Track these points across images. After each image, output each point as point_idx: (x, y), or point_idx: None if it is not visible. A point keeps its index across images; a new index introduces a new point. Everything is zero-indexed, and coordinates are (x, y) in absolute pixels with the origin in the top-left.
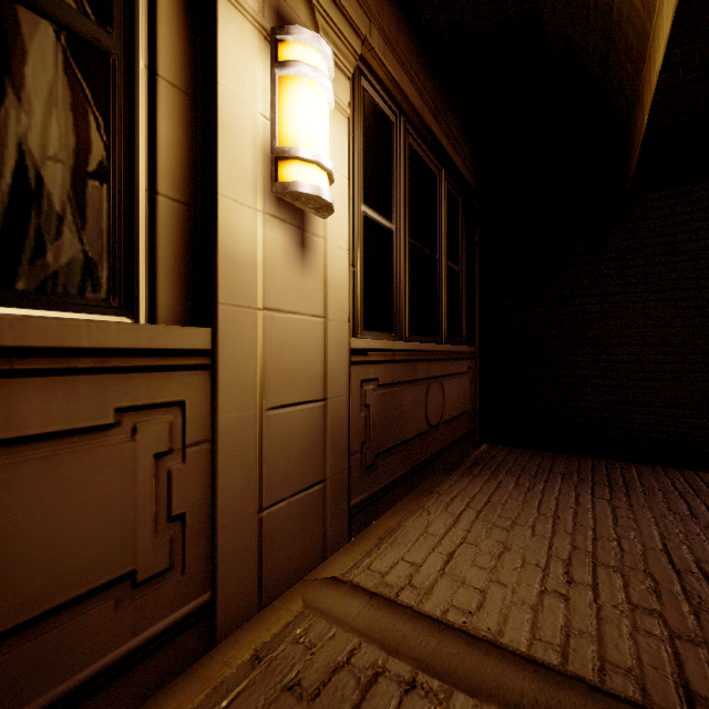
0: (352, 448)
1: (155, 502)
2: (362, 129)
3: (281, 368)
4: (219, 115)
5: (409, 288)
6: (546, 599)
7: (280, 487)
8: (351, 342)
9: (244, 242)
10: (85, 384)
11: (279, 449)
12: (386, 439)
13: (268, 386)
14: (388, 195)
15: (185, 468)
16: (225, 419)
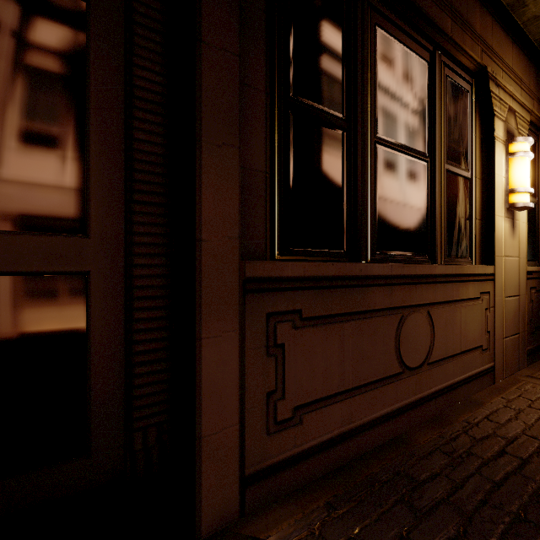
0: (527, 321)
1: (485, 325)
2: None
3: (508, 280)
4: (495, 185)
5: None
6: None
7: (507, 331)
8: (526, 268)
9: (500, 231)
10: (476, 284)
11: (507, 315)
12: (538, 320)
13: (505, 288)
14: (534, 184)
15: (489, 315)
16: (496, 299)
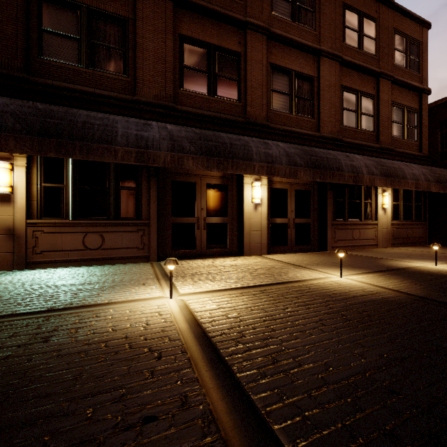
0: (391, 236)
1: (374, 234)
2: (392, 192)
3: (383, 225)
4: (378, 204)
5: (402, 212)
6: (417, 249)
7: (383, 237)
8: (391, 222)
9: (380, 214)
10: (371, 226)
11: (382, 233)
12: (397, 236)
13: (381, 227)
14: (397, 199)
15: (376, 232)
16: (378, 229)
